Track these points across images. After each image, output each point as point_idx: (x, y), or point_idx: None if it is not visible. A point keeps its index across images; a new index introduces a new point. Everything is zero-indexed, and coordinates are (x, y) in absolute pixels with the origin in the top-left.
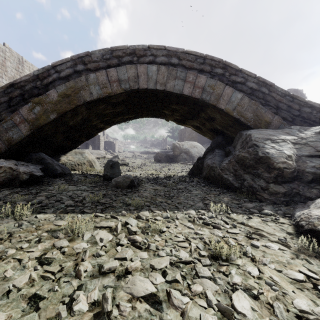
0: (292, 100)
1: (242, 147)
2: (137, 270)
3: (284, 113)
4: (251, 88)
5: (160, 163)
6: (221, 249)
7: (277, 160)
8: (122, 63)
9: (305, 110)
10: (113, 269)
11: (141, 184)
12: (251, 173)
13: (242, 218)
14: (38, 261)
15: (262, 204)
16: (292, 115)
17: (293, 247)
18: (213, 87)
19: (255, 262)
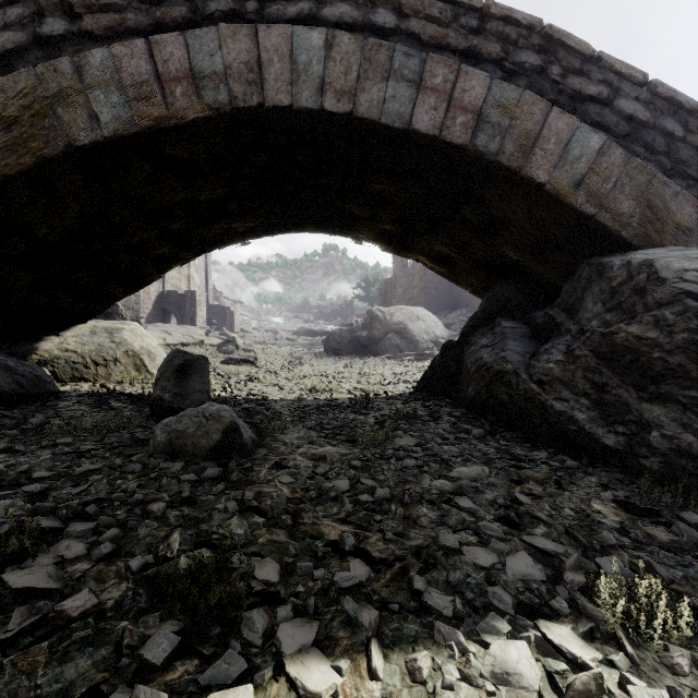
0: None
1: (615, 308)
2: None
3: None
4: (630, 119)
5: (338, 358)
6: None
7: None
8: (205, 19)
9: None
10: None
11: (270, 434)
12: (673, 399)
13: None
14: None
15: None
16: None
17: None
18: (512, 110)
19: None
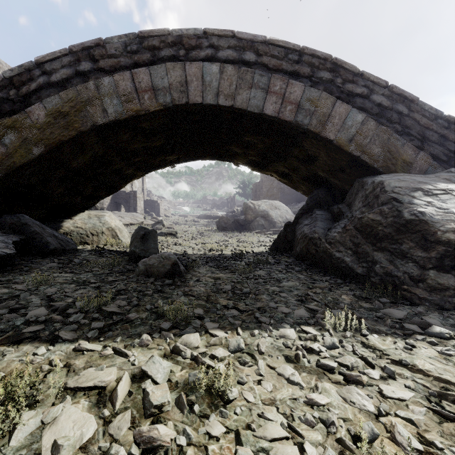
0: (448, 125)
1: (367, 205)
2: None
3: (435, 147)
4: (379, 105)
5: (225, 232)
6: None
7: (442, 226)
8: (159, 60)
9: None
10: None
11: (192, 269)
12: (387, 249)
13: (394, 346)
14: None
15: (419, 311)
16: (447, 151)
17: None
18: (316, 103)
19: None
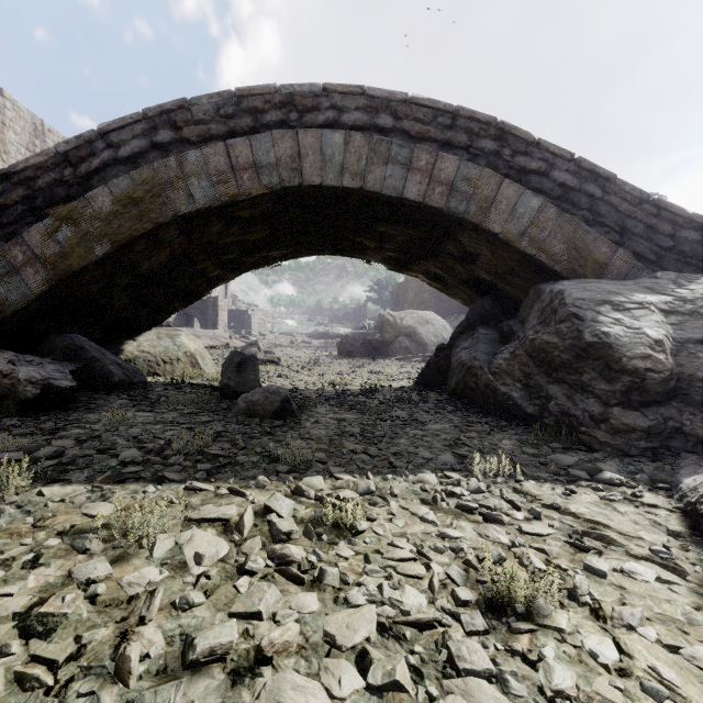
0: (657, 212)
1: (543, 322)
2: (289, 650)
3: (639, 242)
4: (562, 185)
5: (351, 359)
6: (511, 584)
7: (629, 351)
8: (262, 127)
9: (686, 235)
10: (221, 651)
11: (307, 408)
12: (565, 381)
13: (551, 492)
14: (18, 625)
15: (596, 457)
16: (656, 248)
17: (692, 574)
18: (475, 183)
19: (604, 621)
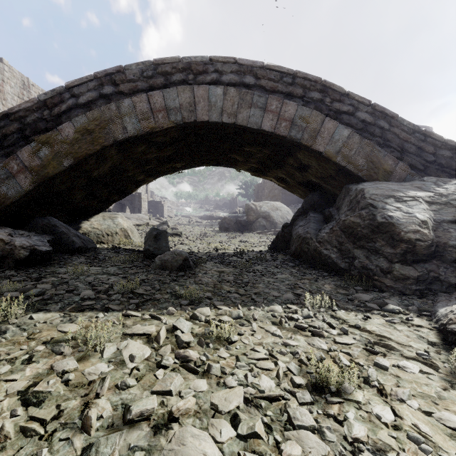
0: (424, 138)
1: (351, 209)
2: (189, 414)
3: (413, 158)
4: (363, 121)
5: (227, 233)
6: (328, 374)
7: (405, 227)
8: (171, 84)
9: (443, 153)
10: (147, 414)
11: (199, 264)
12: (364, 247)
13: (355, 317)
14: (21, 398)
15: (384, 295)
16: (424, 161)
17: (442, 368)
18: (307, 120)
19: (386, 397)
